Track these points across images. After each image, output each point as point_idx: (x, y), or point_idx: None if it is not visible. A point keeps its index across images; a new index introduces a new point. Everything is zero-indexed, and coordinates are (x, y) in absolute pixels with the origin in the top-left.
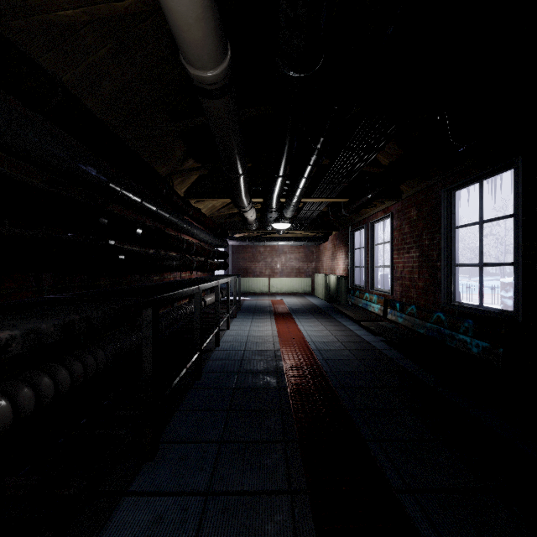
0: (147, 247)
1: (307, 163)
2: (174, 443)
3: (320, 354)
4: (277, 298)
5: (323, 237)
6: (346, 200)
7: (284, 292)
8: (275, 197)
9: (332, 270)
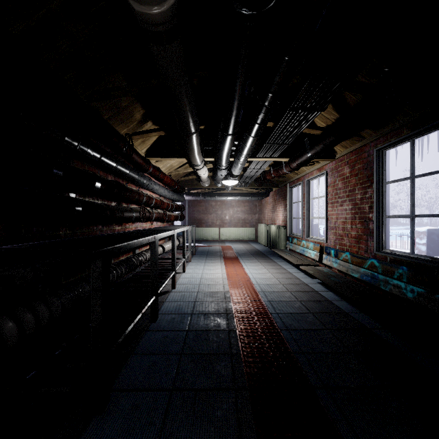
0: (108, 200)
1: (255, 121)
2: (126, 391)
3: (264, 296)
4: (226, 244)
5: (265, 192)
6: (287, 159)
7: (232, 239)
8: (225, 156)
9: (273, 221)
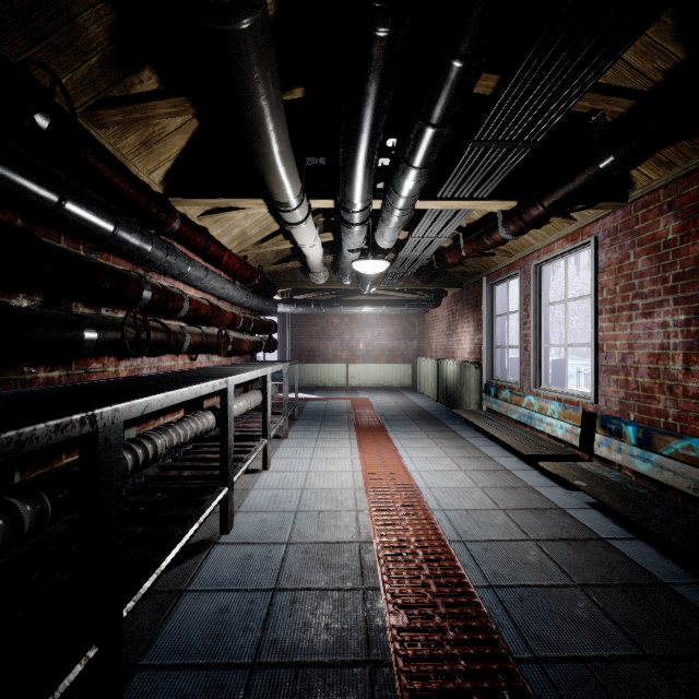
0: None
1: None
2: None
3: (471, 561)
4: (359, 395)
5: (432, 299)
6: (510, 204)
7: (371, 385)
8: (362, 163)
9: (448, 352)
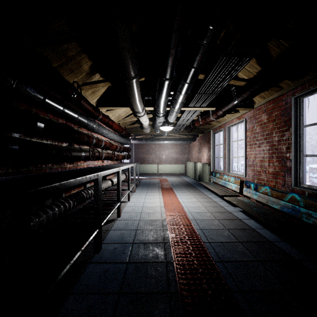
0: (57, 140)
1: (191, 65)
2: None
3: (196, 224)
4: (163, 177)
5: (193, 138)
6: (214, 108)
7: (167, 173)
8: (162, 103)
9: (199, 159)
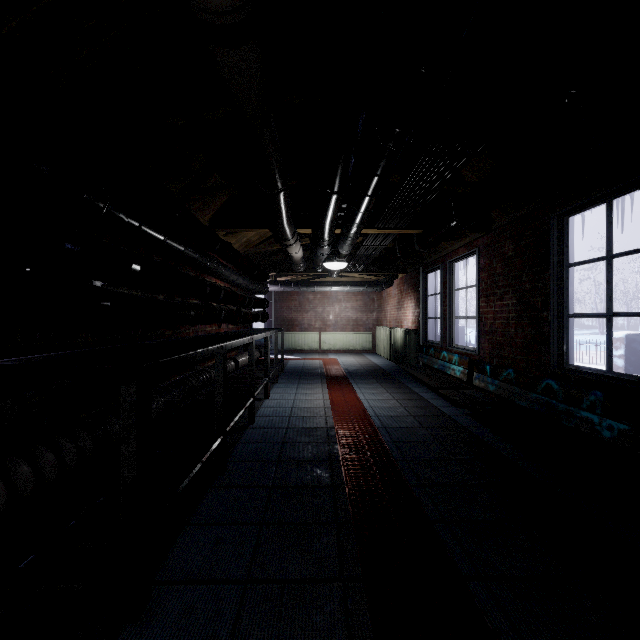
0: (152, 290)
1: (373, 172)
2: (175, 584)
3: (387, 434)
4: (329, 356)
5: (387, 281)
6: (420, 231)
7: (339, 349)
8: (328, 225)
9: (398, 322)
